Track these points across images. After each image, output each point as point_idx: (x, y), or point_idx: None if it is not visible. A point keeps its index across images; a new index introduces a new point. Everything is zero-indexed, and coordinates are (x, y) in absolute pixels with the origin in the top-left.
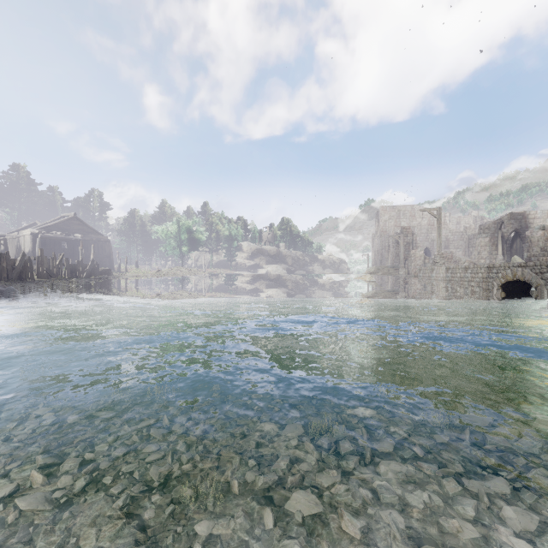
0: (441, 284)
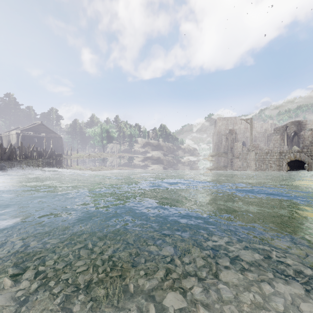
0: (252, 162)
